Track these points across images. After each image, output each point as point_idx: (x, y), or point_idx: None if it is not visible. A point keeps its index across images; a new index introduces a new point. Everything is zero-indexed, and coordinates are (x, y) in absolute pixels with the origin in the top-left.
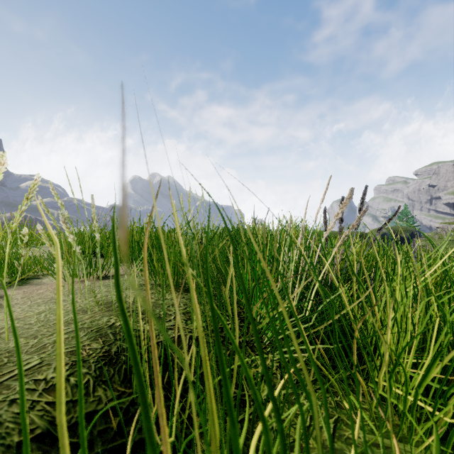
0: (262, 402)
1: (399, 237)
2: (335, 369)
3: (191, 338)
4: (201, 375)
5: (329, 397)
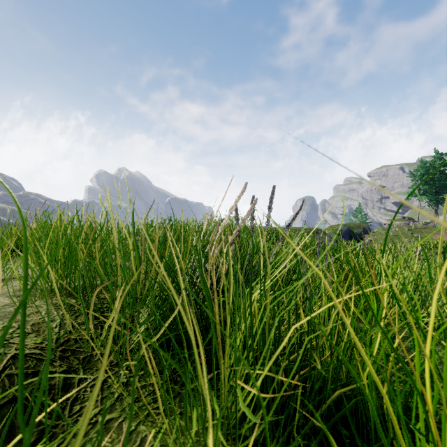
0: (75, 433)
1: (353, 232)
2: (177, 384)
3: (16, 356)
4: (2, 406)
5: (161, 418)
